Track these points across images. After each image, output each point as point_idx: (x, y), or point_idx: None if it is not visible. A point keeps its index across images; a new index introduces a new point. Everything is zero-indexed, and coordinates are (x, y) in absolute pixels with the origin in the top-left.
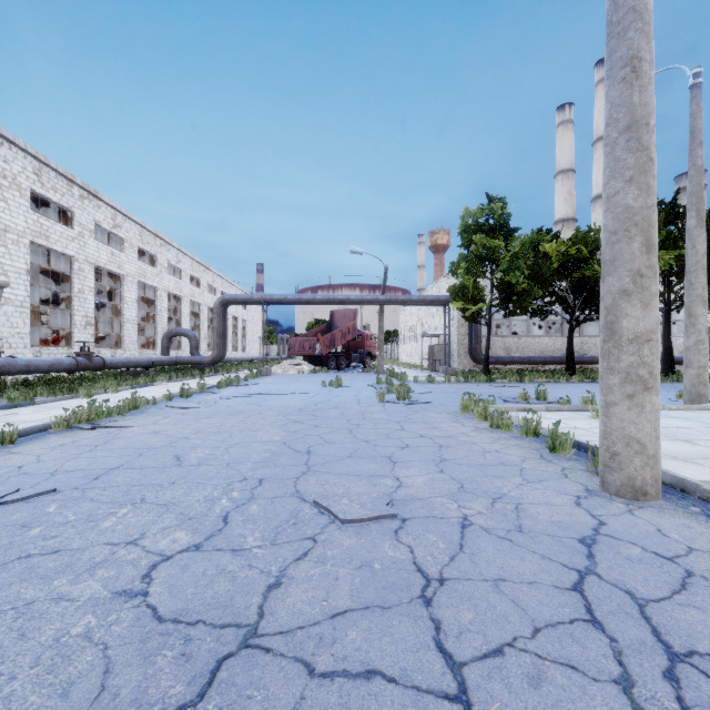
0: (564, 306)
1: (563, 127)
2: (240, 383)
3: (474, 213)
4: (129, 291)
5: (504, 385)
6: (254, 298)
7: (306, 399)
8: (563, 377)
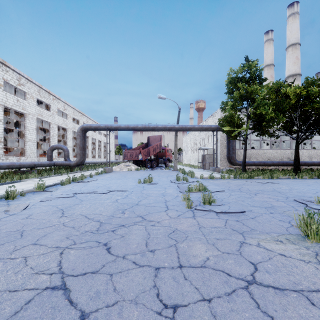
0: (287, 131)
1: (267, 42)
2: (83, 179)
3: (237, 69)
4: (30, 123)
5: (265, 181)
6: (101, 126)
7: (118, 202)
8: (298, 175)
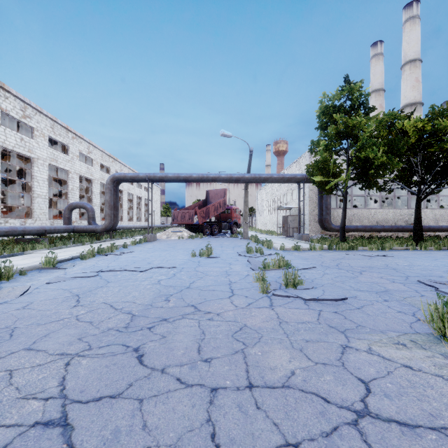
0: (404, 182)
1: (375, 58)
2: (113, 251)
3: (333, 95)
4: (40, 171)
5: (374, 254)
6: (140, 176)
7: (161, 283)
8: (420, 245)
